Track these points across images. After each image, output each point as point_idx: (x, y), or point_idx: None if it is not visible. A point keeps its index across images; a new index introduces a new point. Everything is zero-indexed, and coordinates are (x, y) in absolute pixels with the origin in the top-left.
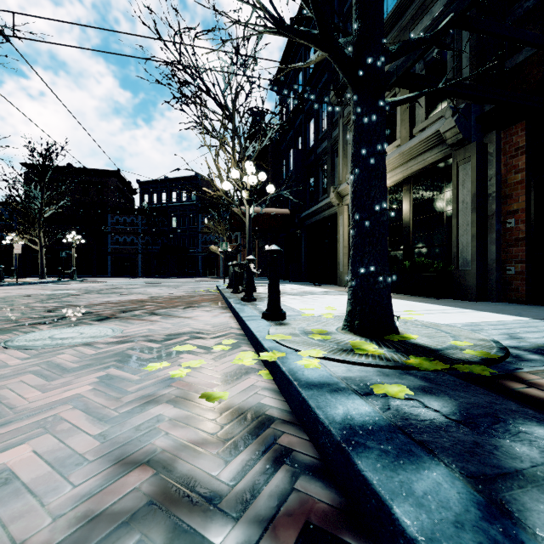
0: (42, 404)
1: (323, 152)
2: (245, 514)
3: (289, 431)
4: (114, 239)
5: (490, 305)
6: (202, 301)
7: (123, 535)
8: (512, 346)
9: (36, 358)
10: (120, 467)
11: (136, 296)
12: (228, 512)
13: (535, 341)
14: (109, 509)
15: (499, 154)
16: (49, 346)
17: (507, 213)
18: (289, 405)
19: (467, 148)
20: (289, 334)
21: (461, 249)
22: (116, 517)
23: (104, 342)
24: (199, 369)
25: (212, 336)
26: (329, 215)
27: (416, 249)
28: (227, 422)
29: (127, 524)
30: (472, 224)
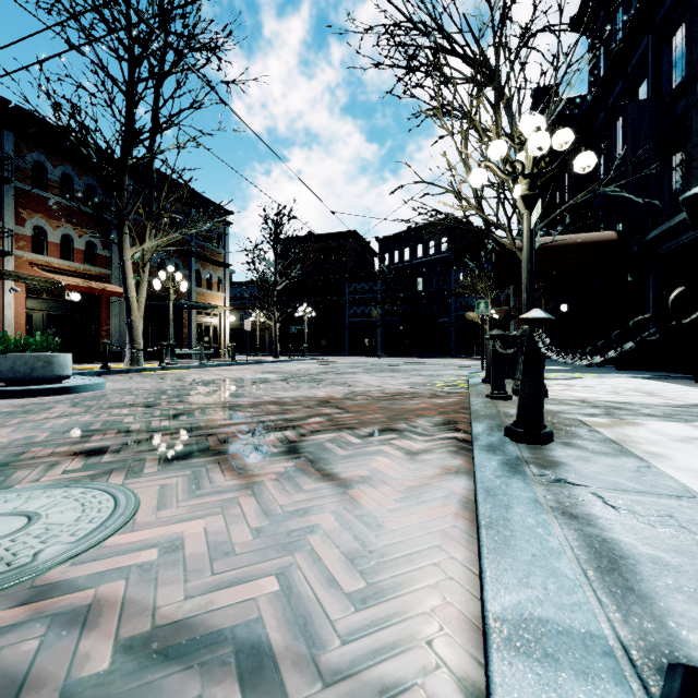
0: None
1: None
2: None
3: None
4: (351, 311)
5: None
6: (423, 412)
7: None
8: None
9: None
10: None
11: (332, 389)
12: None
13: None
14: None
15: None
16: None
17: None
18: None
19: None
20: None
21: None
22: None
23: None
24: None
25: None
26: None
27: None
28: None
29: None
30: None
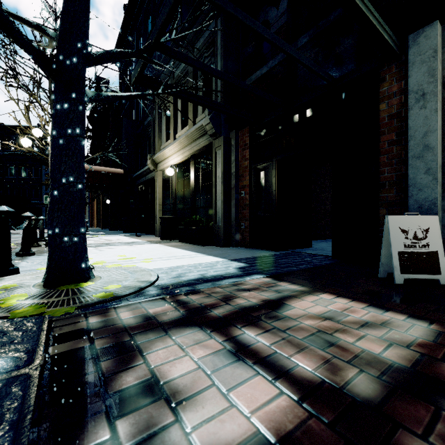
0: None
1: (148, 125)
2: None
3: None
4: None
5: (226, 250)
6: None
7: None
8: (159, 284)
9: None
10: None
11: None
12: None
13: (185, 278)
14: None
15: (237, 146)
16: None
17: (241, 187)
18: None
19: (219, 139)
20: None
21: (217, 210)
22: None
23: None
24: None
25: None
26: (151, 177)
27: (198, 209)
28: None
29: None
30: (221, 193)
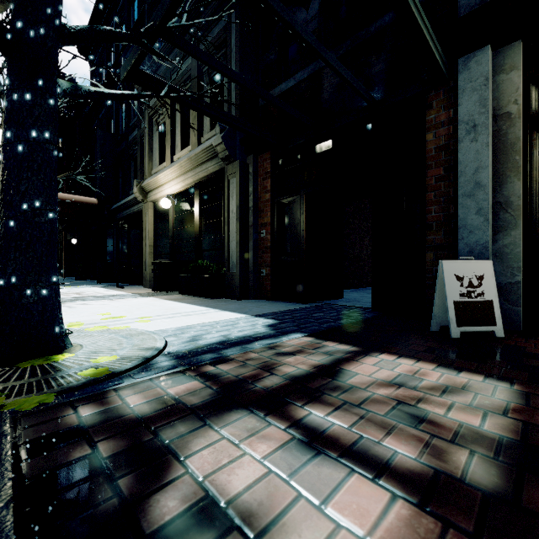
0: None
1: (134, 141)
2: None
3: None
4: None
5: (244, 303)
6: None
7: None
8: (171, 352)
9: None
10: None
11: None
12: None
13: (203, 342)
14: None
15: (256, 175)
16: None
17: (261, 225)
18: None
19: (234, 164)
20: None
21: (231, 253)
22: None
23: None
24: None
25: None
26: (138, 210)
27: (205, 251)
28: None
29: None
30: (237, 232)
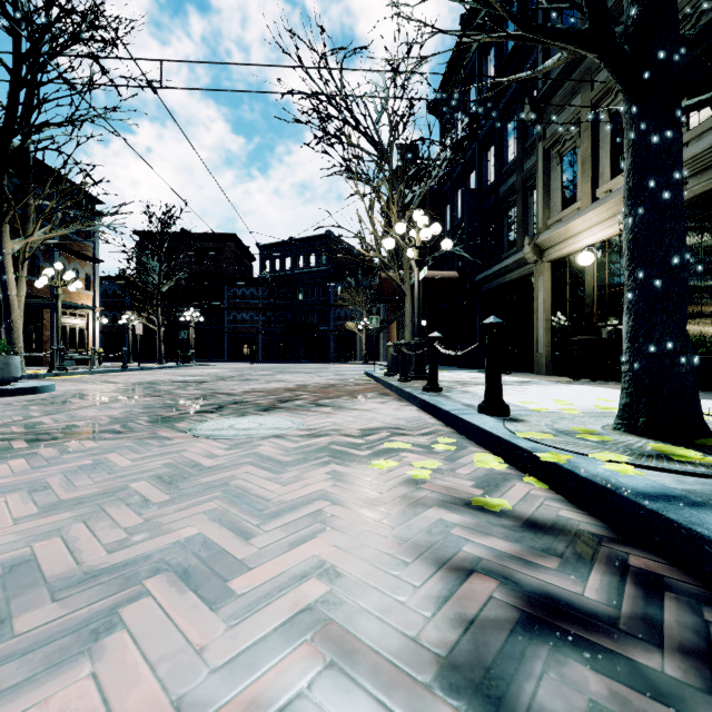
0: (294, 497)
1: (509, 191)
2: (663, 642)
3: (633, 552)
4: (231, 316)
5: None
6: (364, 391)
7: (524, 644)
8: None
9: (237, 449)
10: (449, 573)
11: (278, 384)
12: (637, 638)
13: None
14: (480, 615)
15: None
16: (240, 436)
17: None
18: (604, 520)
19: None
20: (541, 433)
21: None
22: (496, 624)
23: (294, 435)
24: (438, 471)
25: (416, 432)
26: (519, 277)
27: None
28: (536, 535)
29: (517, 634)
30: None
